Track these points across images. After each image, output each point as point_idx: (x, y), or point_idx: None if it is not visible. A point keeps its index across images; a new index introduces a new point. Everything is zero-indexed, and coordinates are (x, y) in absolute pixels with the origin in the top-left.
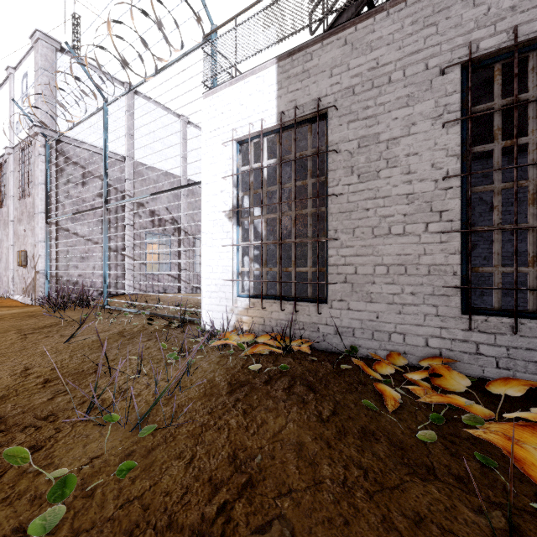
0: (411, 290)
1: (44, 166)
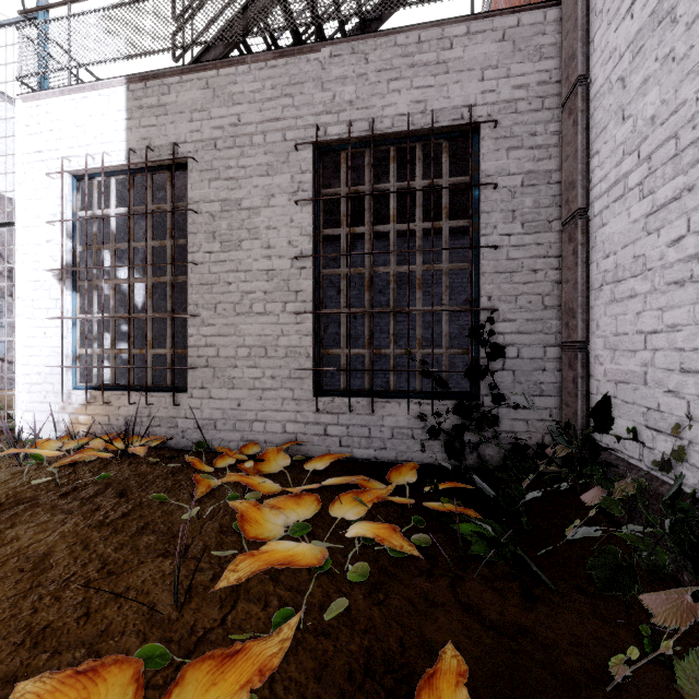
0: (271, 374)
1: None
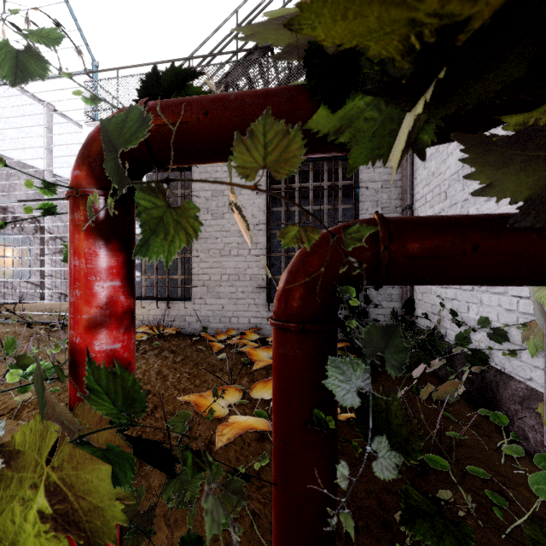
0: (242, 290)
1: None
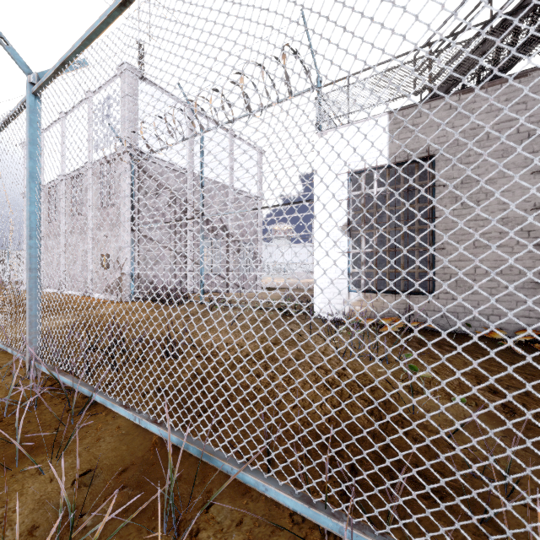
0: (505, 285)
1: (130, 180)
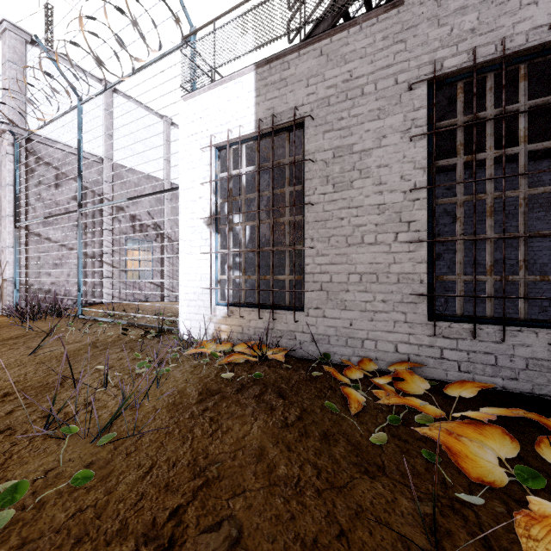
0: (382, 298)
1: (13, 166)
